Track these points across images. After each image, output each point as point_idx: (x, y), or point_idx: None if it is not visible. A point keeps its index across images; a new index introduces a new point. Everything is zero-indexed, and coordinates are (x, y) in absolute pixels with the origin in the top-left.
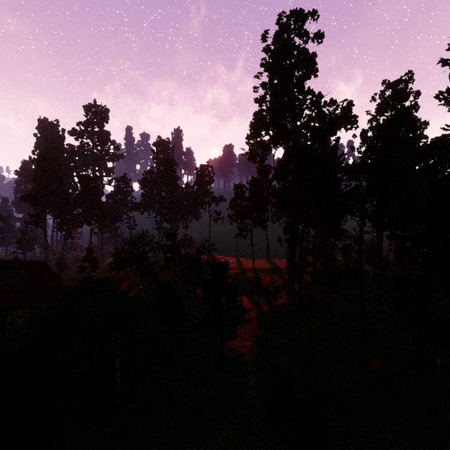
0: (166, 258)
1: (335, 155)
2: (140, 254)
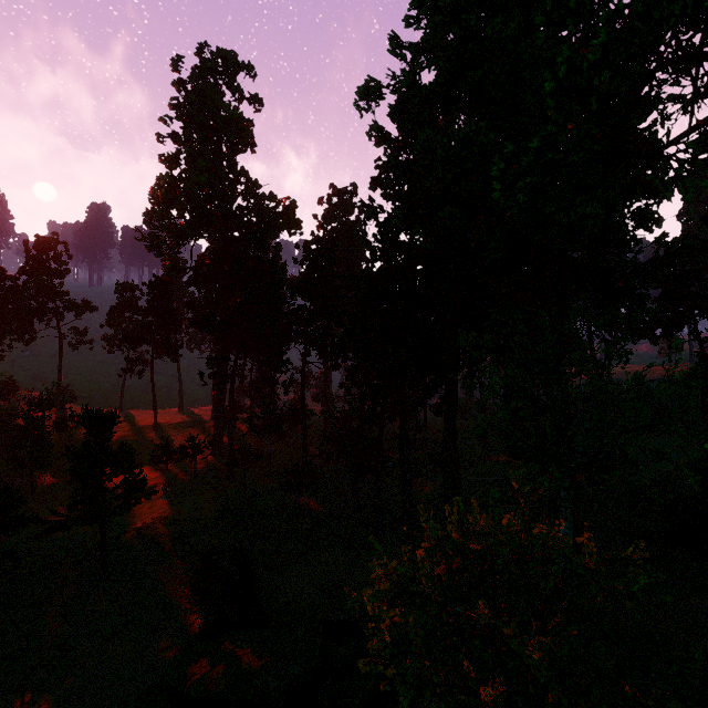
0: None
1: (275, 265)
2: None
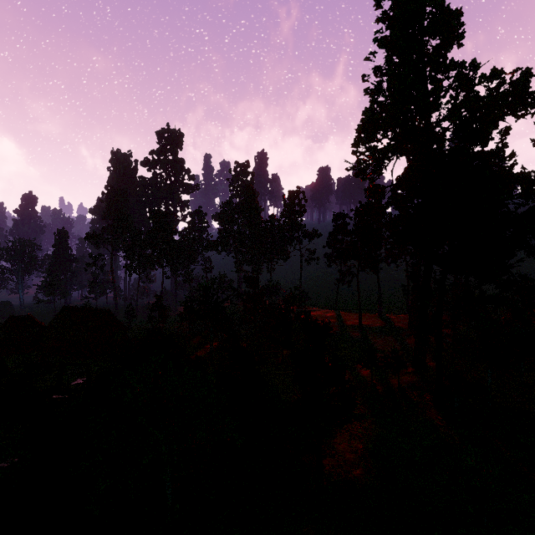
0: (246, 309)
1: (501, 155)
2: (213, 303)
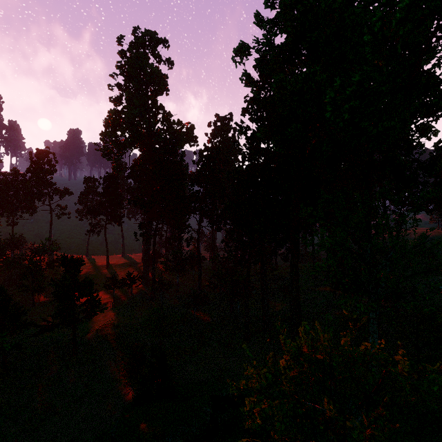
0: None
1: (181, 165)
2: None
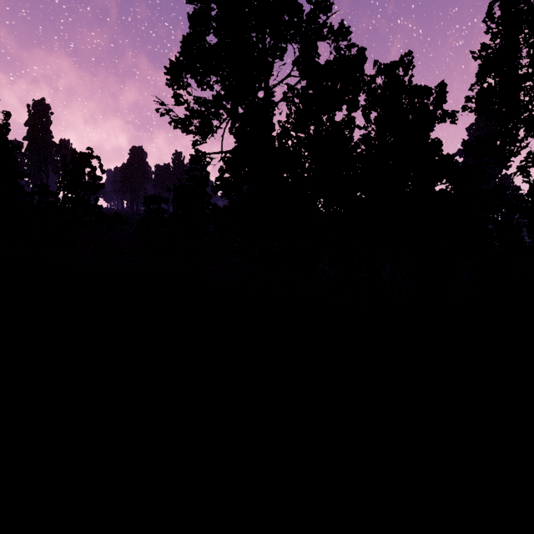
0: None
1: (352, 128)
2: None
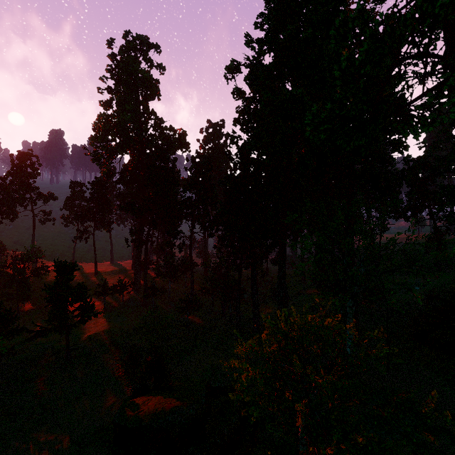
0: None
1: (173, 171)
2: None
